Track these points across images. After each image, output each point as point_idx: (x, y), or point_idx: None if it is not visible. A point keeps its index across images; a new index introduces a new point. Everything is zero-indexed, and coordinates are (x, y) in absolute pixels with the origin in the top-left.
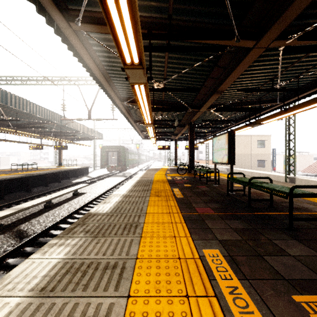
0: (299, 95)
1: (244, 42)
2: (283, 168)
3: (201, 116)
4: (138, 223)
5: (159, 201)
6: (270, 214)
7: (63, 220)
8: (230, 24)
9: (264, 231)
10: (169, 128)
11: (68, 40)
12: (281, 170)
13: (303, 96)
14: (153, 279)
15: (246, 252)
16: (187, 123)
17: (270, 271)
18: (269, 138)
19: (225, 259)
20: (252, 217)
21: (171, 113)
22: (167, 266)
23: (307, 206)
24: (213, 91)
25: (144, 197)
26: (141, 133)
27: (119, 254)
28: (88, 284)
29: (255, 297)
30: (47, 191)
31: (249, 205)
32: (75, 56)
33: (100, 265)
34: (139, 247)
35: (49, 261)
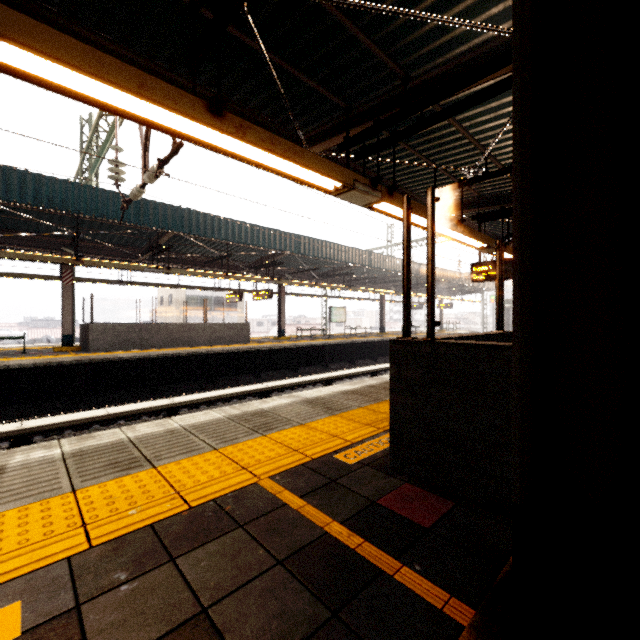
0: None
1: None
2: None
3: None
4: None
5: None
6: None
7: None
8: None
9: None
10: None
11: None
12: None
13: None
14: None
15: None
16: None
17: None
18: None
19: None
20: None
21: None
22: None
23: None
24: None
25: None
26: None
27: None
28: None
29: None
30: None
31: None
32: None
33: None
34: None
35: None
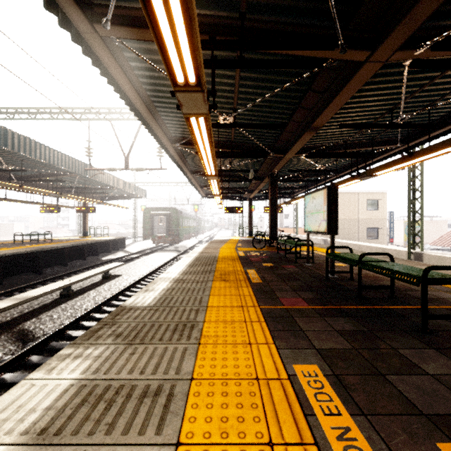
0: (429, 133)
1: (353, 53)
2: (404, 239)
3: (288, 164)
4: (195, 321)
5: (226, 288)
6: (392, 308)
7: (86, 315)
8: (332, 26)
9: (385, 334)
10: (241, 181)
11: (93, 51)
12: (400, 242)
13: (436, 135)
14: (216, 414)
15: (359, 368)
16: (267, 174)
17: (398, 400)
18: (384, 197)
19: (328, 381)
20: (365, 313)
21: (244, 160)
22: (239, 392)
23: (445, 295)
24: (305, 128)
25: (204, 283)
26: (201, 189)
27: (165, 372)
28: (115, 422)
29: (379, 445)
30: (65, 273)
31: (360, 294)
32: (103, 76)
33: (136, 391)
34: (196, 361)
35: (57, 383)
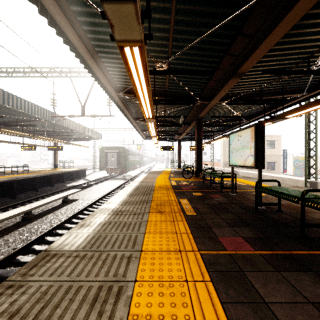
0: None
1: None
2: (293, 170)
3: (210, 111)
4: (124, 281)
5: (162, 222)
6: None
7: (40, 239)
8: None
9: None
10: (173, 126)
11: None
12: (290, 172)
13: None
14: None
15: None
16: (193, 120)
17: None
18: (279, 139)
19: None
20: None
21: (176, 108)
22: None
23: None
24: (229, 76)
25: (141, 215)
26: (142, 133)
27: None
28: None
29: None
30: (34, 198)
31: (303, 233)
32: (42, 15)
33: None
34: None
35: None
